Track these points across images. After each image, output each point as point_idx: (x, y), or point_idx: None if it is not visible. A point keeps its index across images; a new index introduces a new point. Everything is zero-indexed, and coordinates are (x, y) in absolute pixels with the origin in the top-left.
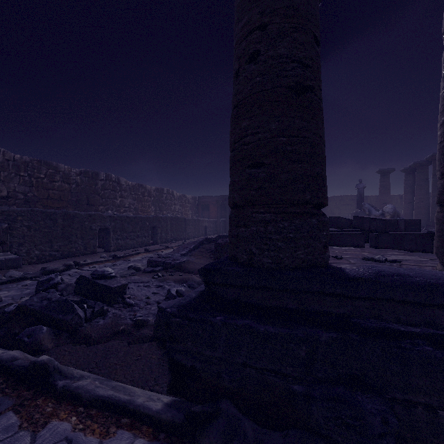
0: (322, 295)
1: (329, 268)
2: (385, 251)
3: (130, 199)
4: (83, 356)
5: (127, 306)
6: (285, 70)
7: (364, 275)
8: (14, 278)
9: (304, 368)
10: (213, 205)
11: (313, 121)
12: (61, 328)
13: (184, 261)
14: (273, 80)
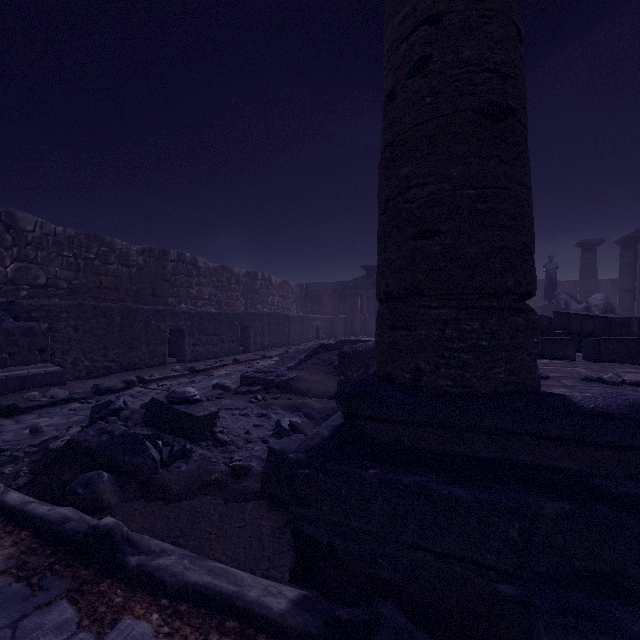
0: (539, 439)
1: (543, 395)
2: (611, 366)
3: (211, 288)
4: (161, 518)
5: (219, 444)
6: (473, 84)
7: (609, 409)
8: (57, 399)
9: (516, 557)
10: (327, 295)
11: (517, 162)
12: (128, 475)
13: (293, 378)
14: (454, 101)
